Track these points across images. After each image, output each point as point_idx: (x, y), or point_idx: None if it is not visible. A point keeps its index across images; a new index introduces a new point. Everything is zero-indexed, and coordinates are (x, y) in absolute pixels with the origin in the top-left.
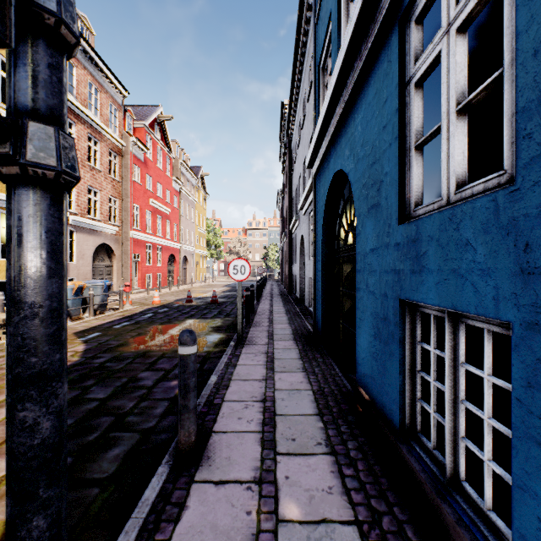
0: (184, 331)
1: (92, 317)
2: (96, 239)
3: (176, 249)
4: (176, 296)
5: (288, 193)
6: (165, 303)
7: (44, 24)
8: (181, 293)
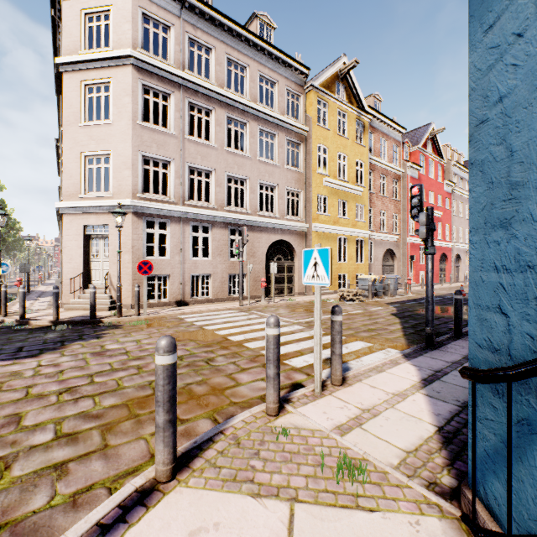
0: (456, 290)
1: (389, 298)
2: (384, 246)
3: (447, 248)
4: (448, 291)
5: None
6: (438, 294)
7: (432, 231)
8: (453, 289)
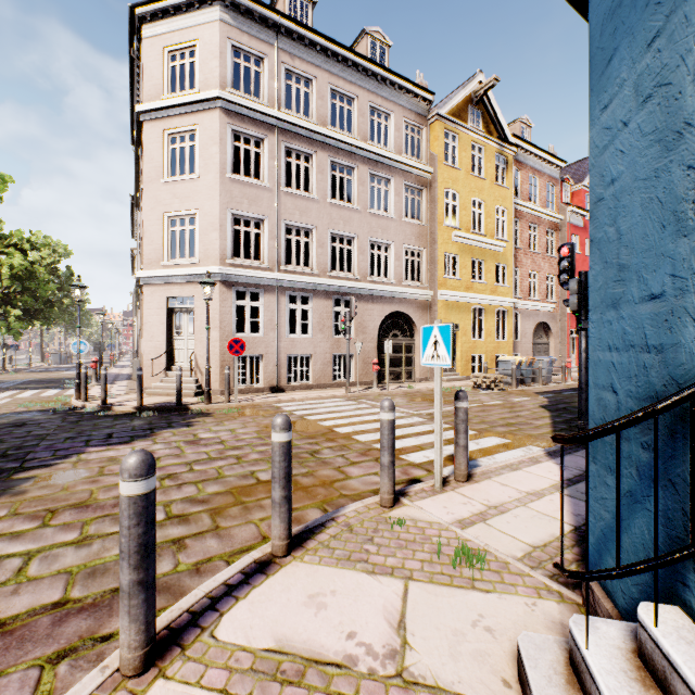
0: None
1: (540, 386)
2: (535, 318)
3: None
4: None
5: None
6: None
7: (586, 301)
8: None
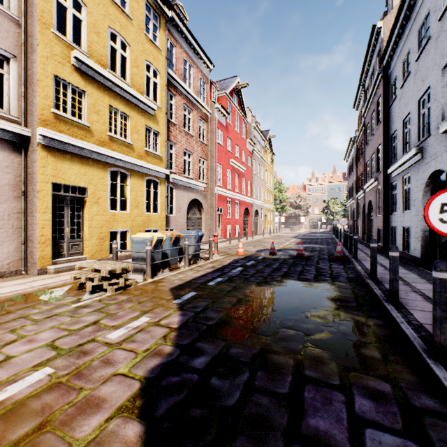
0: None
1: (187, 267)
2: (189, 195)
3: (249, 204)
4: (254, 246)
5: (382, 131)
6: (247, 253)
7: None
8: (257, 244)
